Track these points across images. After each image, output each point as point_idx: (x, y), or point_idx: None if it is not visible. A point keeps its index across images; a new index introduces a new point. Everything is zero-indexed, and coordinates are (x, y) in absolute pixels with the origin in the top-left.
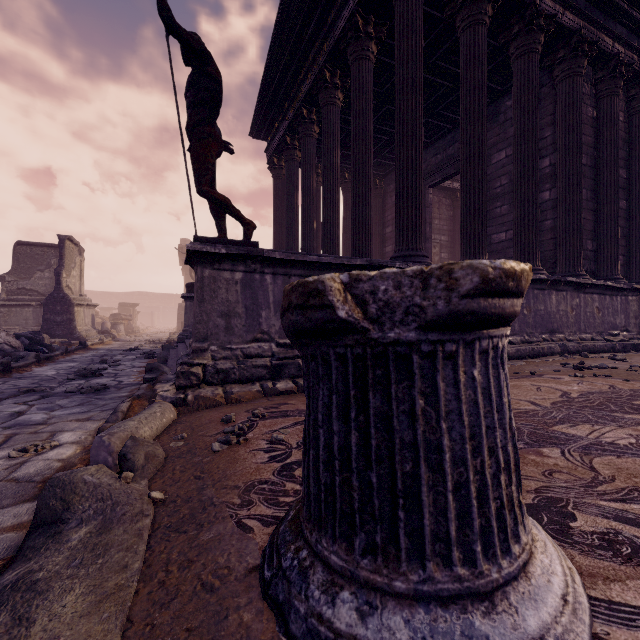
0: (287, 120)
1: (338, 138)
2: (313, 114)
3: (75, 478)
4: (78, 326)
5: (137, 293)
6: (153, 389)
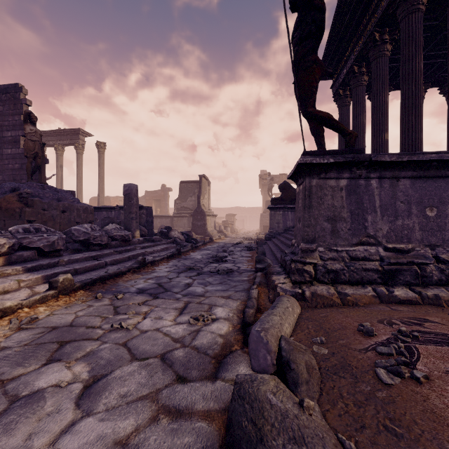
0: (356, 51)
1: (421, 43)
2: (385, 34)
3: (259, 393)
4: (208, 228)
5: (234, 208)
6: (271, 280)
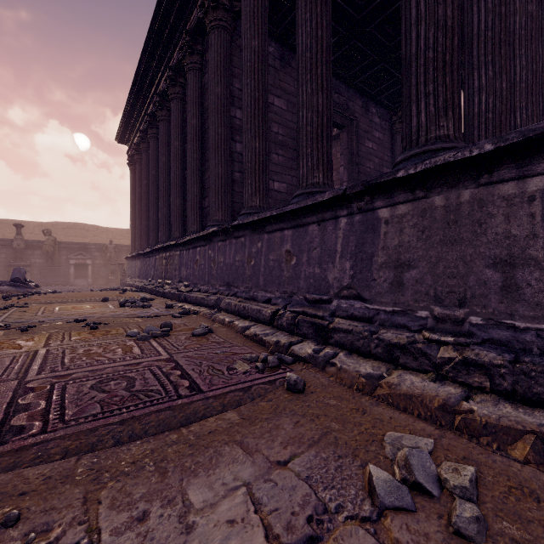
0: None
1: None
2: None
3: None
4: None
5: None
6: None
